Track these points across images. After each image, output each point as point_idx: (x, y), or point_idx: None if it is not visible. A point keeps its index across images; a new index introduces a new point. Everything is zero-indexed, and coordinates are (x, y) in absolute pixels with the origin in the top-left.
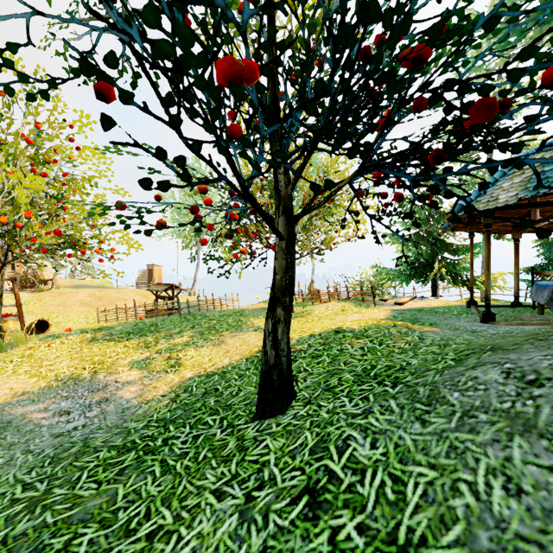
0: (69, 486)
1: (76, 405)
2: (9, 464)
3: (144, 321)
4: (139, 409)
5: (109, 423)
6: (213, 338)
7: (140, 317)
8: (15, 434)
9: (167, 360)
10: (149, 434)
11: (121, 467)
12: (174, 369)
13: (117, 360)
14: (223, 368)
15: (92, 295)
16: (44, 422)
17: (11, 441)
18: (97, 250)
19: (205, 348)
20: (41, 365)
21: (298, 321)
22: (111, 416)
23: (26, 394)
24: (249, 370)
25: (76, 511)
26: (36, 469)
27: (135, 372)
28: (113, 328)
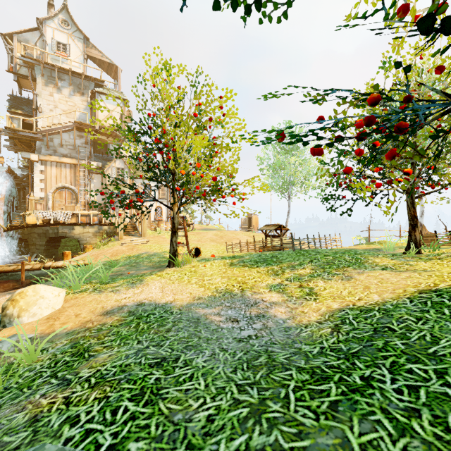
0: (281, 403)
1: (240, 315)
2: (214, 357)
3: (265, 253)
4: (301, 331)
5: (278, 340)
6: (337, 272)
7: (260, 250)
8: (206, 330)
9: (300, 288)
10: (333, 364)
11: (329, 399)
12: (312, 297)
13: (256, 282)
14: (378, 305)
15: (216, 234)
16: (222, 324)
17: (206, 335)
18: (232, 195)
19: (334, 281)
20: (203, 279)
21: (439, 264)
22: (277, 333)
23: (201, 299)
24: (427, 312)
25: (308, 444)
26: (239, 371)
27: (275, 295)
28: (243, 257)
